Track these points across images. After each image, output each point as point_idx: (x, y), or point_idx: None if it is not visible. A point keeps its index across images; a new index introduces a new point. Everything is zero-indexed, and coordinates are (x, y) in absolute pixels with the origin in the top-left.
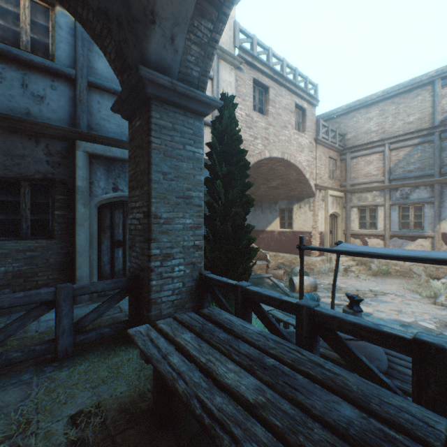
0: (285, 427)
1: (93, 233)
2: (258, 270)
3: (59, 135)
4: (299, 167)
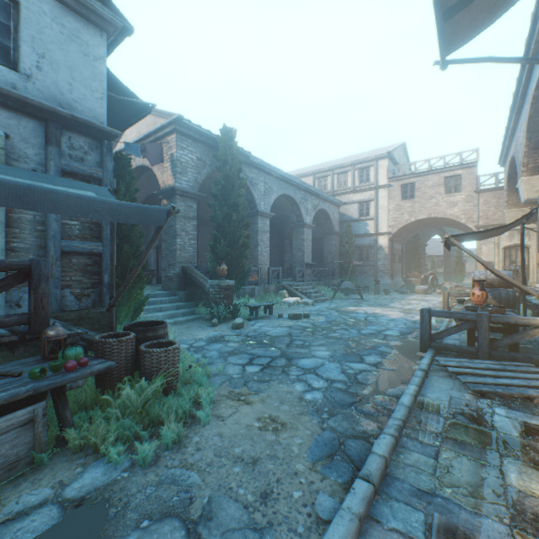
0: None
1: None
2: (415, 283)
3: None
4: (450, 218)
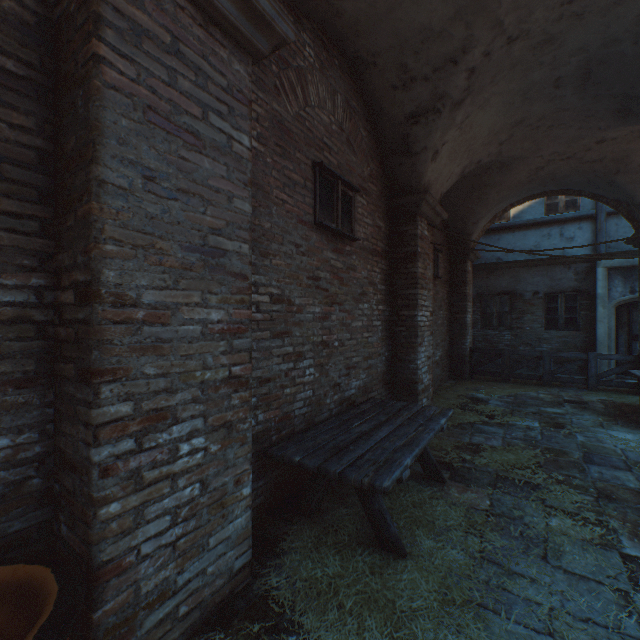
0: None
1: (610, 328)
2: None
3: (582, 260)
4: None
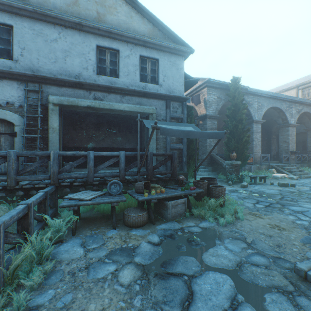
0: None
1: None
2: None
3: None
4: None
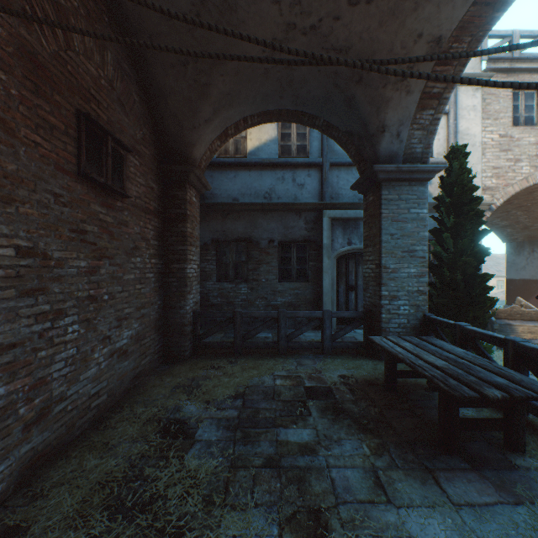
0: (453, 373)
1: (333, 279)
2: (525, 334)
3: (312, 208)
4: None
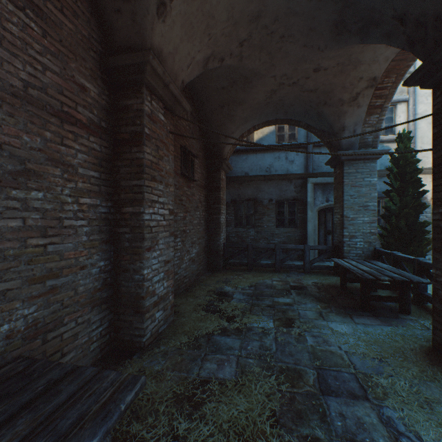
0: (369, 272)
1: (315, 226)
2: None
3: (299, 177)
4: None
